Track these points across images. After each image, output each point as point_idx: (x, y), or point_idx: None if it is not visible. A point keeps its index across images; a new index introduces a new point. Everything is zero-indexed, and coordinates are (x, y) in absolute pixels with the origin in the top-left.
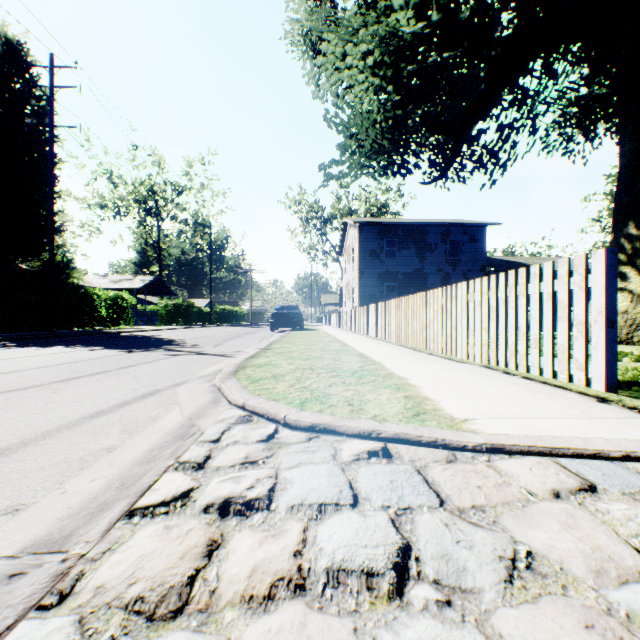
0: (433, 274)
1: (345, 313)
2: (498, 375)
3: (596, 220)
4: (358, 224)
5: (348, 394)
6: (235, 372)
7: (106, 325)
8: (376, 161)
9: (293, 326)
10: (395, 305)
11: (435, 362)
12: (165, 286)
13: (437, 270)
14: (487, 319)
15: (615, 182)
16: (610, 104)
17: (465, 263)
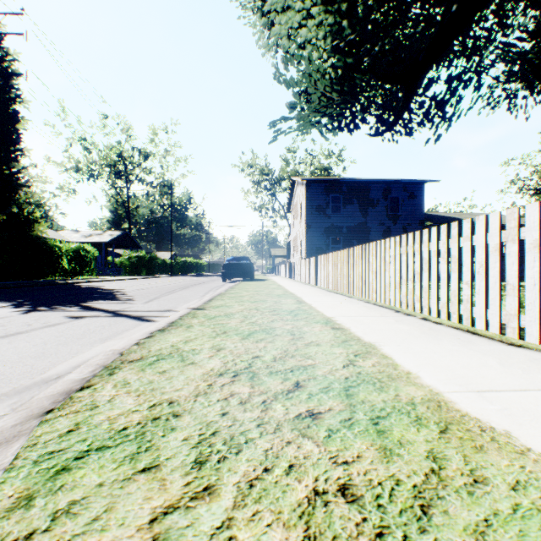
0: (375, 228)
1: (294, 264)
2: None
3: (514, 182)
4: (305, 181)
5: None
6: (72, 393)
7: (68, 275)
8: (325, 115)
9: (244, 276)
10: (355, 254)
11: (467, 344)
12: (132, 240)
13: (379, 224)
14: None
15: None
16: None
17: (405, 218)
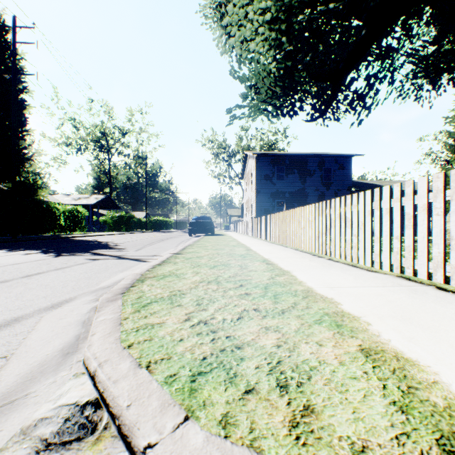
0: (312, 193)
1: (246, 222)
2: (438, 293)
3: (428, 154)
4: (255, 155)
5: (270, 343)
6: (129, 288)
7: (64, 231)
8: (270, 104)
9: (206, 232)
10: (290, 215)
11: (344, 271)
12: (113, 202)
13: (315, 190)
14: (400, 227)
15: (452, 122)
16: (454, 58)
17: (336, 185)
